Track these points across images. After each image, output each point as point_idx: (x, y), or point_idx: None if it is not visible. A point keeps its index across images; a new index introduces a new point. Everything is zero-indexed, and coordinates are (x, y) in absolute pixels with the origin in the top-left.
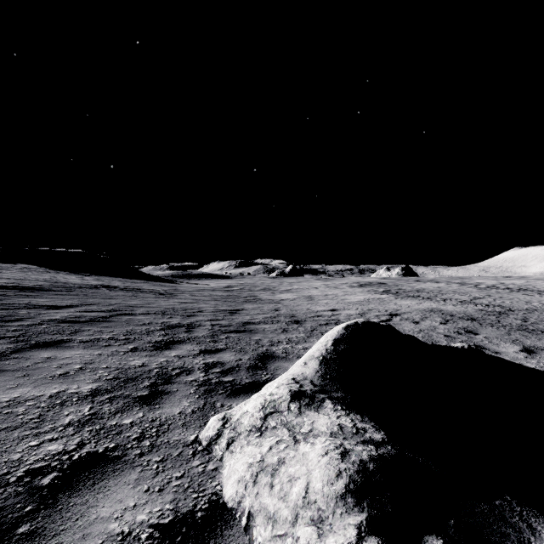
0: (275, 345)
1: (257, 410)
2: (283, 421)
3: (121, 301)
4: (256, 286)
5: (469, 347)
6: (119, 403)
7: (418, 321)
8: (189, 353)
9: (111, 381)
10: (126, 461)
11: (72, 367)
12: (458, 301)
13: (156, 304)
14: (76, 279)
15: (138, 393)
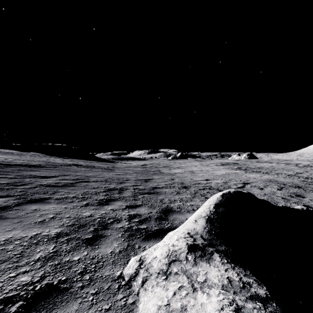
0: (173, 203)
1: (164, 257)
2: (183, 268)
3: (83, 173)
4: (160, 164)
5: (307, 209)
6: (72, 243)
7: (262, 188)
8: (120, 207)
9: (70, 226)
10: (71, 292)
11: (48, 216)
12: (286, 175)
13: (102, 175)
14: (59, 160)
15: (85, 236)
